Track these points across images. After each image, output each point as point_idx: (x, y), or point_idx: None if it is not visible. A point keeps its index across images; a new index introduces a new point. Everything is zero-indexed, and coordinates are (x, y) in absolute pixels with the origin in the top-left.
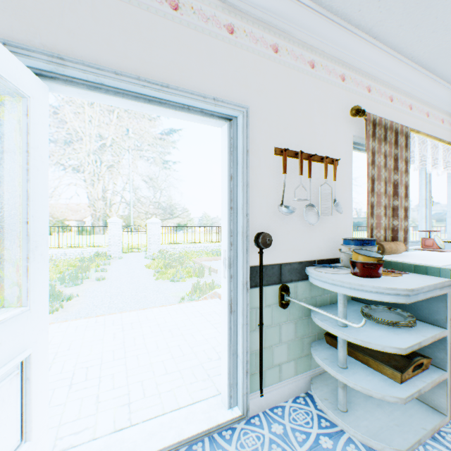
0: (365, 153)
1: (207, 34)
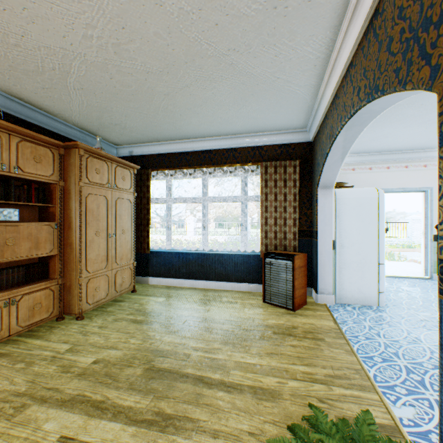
0: None
1: (416, 170)
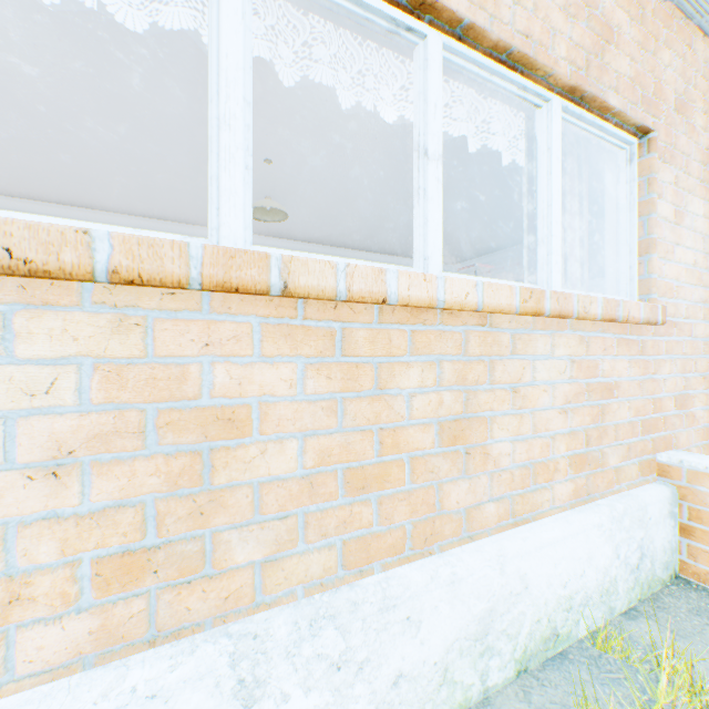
0: (593, 134)
1: None
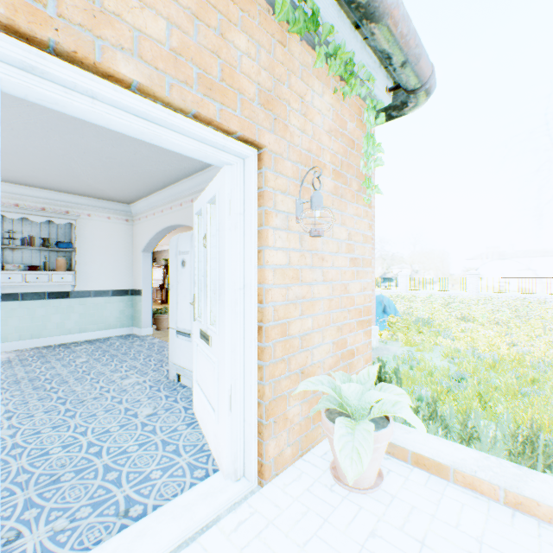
0: None
1: None
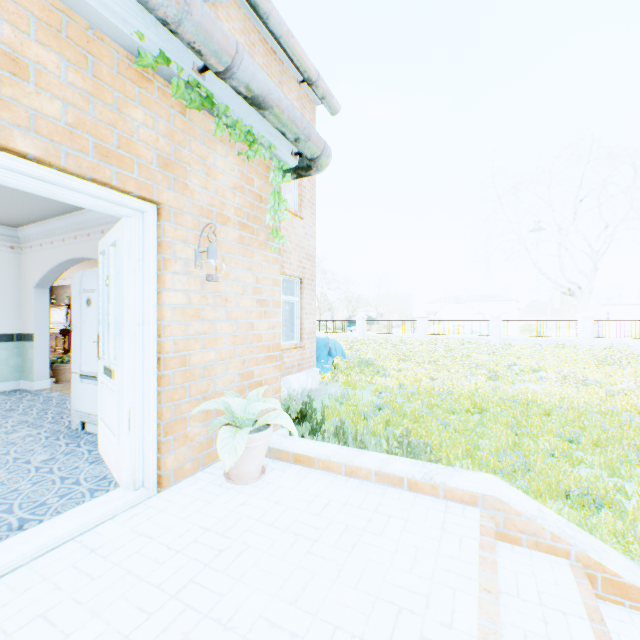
0: None
1: None
